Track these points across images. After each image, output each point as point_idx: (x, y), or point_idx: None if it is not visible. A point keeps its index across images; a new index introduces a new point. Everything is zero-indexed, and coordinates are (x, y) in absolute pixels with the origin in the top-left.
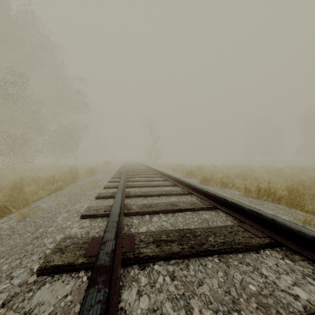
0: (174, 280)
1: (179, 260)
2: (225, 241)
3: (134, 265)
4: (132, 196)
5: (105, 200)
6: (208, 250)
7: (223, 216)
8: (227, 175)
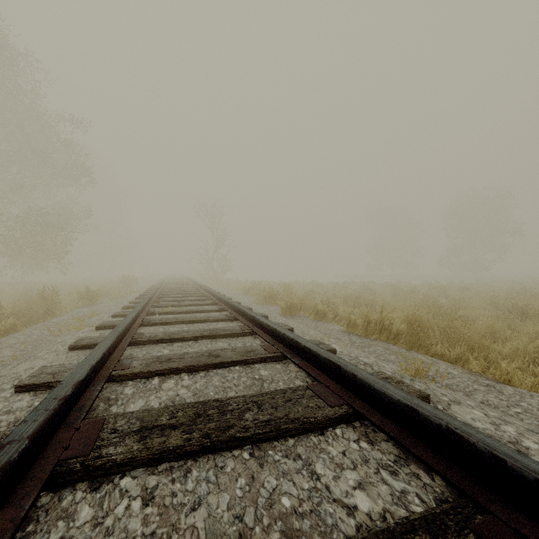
0: (148, 506)
1: (177, 462)
2: (272, 419)
3: (81, 482)
4: (144, 342)
5: (87, 352)
6: (235, 438)
7: (293, 372)
8: (328, 300)
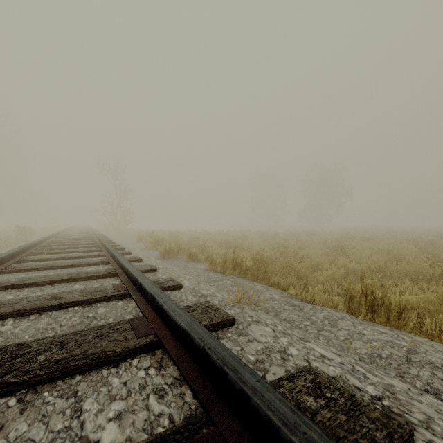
0: None
1: None
2: (66, 357)
3: None
4: None
5: None
6: (5, 384)
7: (130, 307)
8: (204, 244)
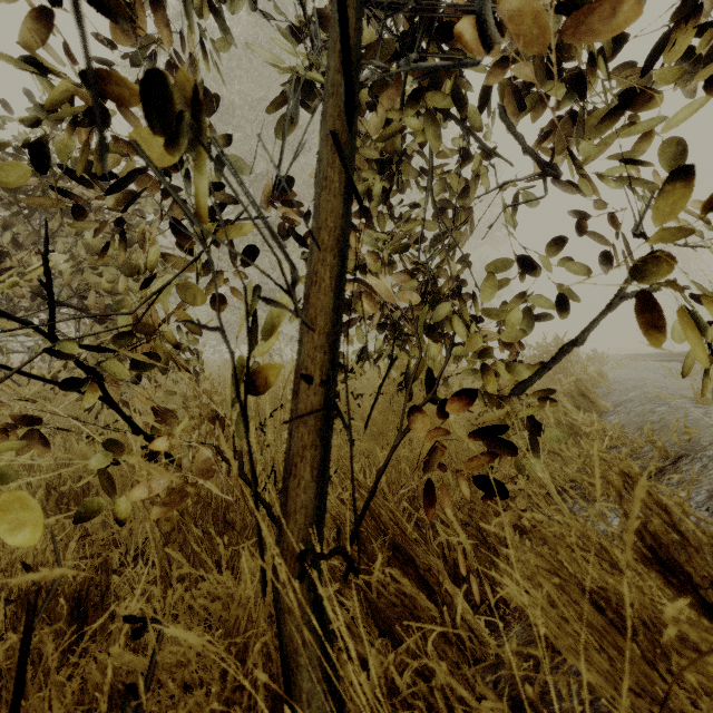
0: None
1: None
2: None
3: None
4: None
5: None
6: None
7: None
8: None
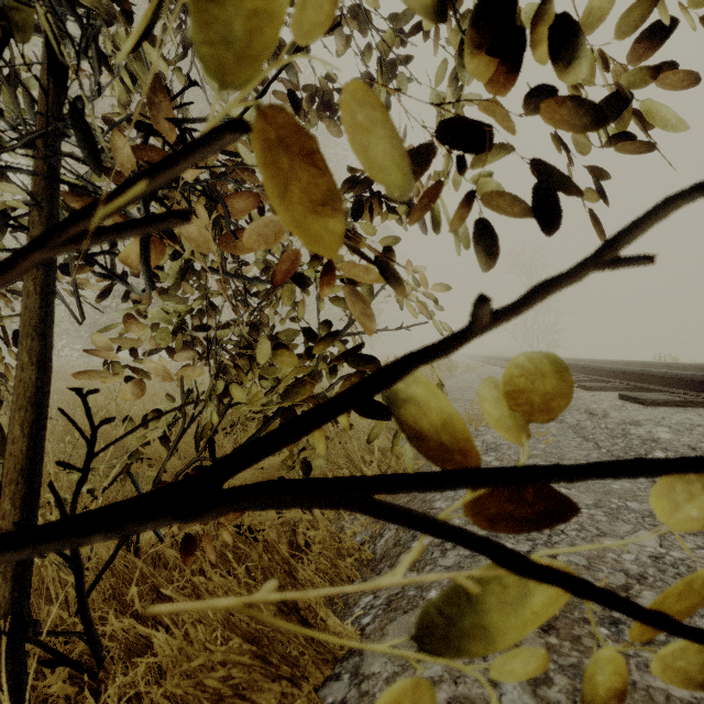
0: None
1: None
2: None
3: None
4: None
5: (686, 410)
6: None
7: None
8: None
